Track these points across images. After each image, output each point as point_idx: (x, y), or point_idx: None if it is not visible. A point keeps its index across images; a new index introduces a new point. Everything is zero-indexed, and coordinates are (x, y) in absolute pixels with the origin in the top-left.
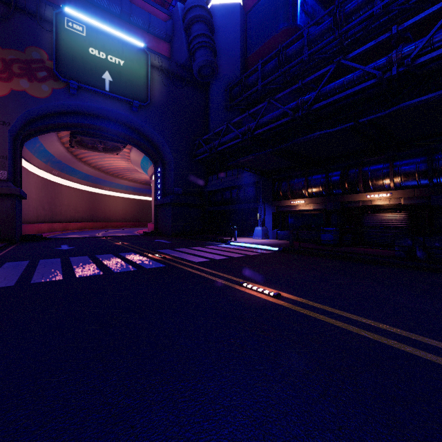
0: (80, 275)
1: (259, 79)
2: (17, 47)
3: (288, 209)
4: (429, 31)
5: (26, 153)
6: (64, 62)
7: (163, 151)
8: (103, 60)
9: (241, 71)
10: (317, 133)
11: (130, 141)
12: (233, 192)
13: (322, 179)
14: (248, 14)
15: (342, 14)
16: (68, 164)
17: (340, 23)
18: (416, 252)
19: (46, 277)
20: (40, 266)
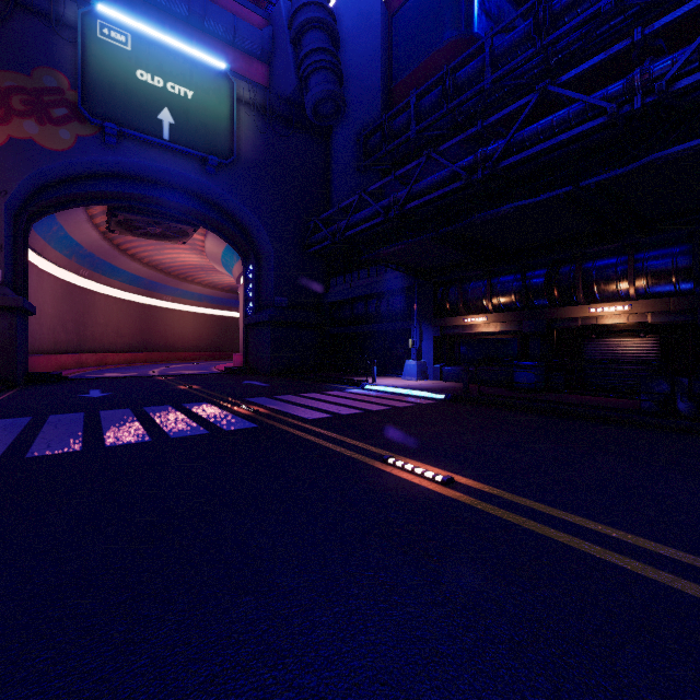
0: (112, 442)
1: (412, 121)
2: (19, 68)
3: (459, 331)
4: (689, 42)
5: (36, 241)
6: (96, 93)
7: (257, 238)
8: (160, 90)
9: (383, 109)
10: (509, 205)
11: (203, 222)
12: (370, 304)
13: (516, 282)
14: (395, 17)
15: (547, 13)
16: (104, 259)
17: (544, 28)
18: (676, 403)
19: (54, 447)
20: (48, 426)
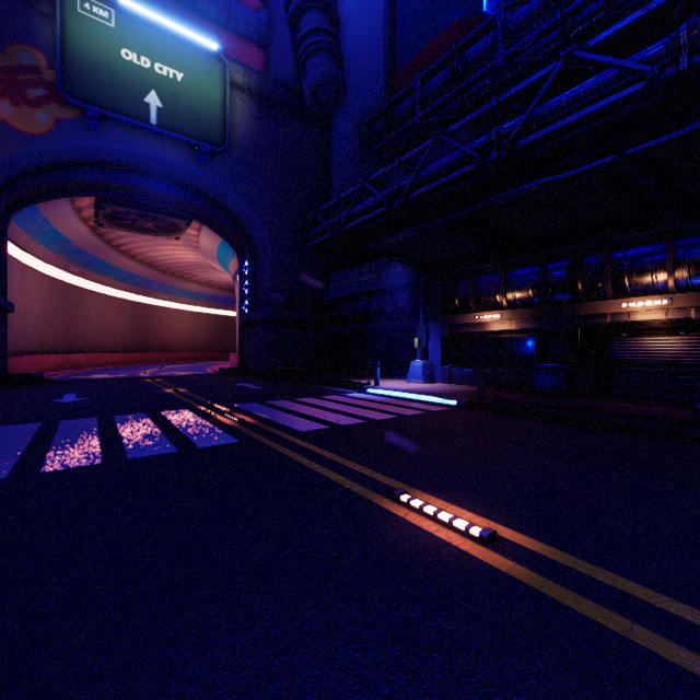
0: (51, 466)
1: (417, 106)
2: None
3: (470, 330)
4: None
5: (19, 235)
6: (76, 72)
7: (252, 232)
8: (147, 71)
9: (385, 96)
10: (536, 182)
11: (196, 216)
12: (372, 301)
13: (534, 275)
14: None
15: None
16: (96, 256)
17: None
18: None
19: None
20: None
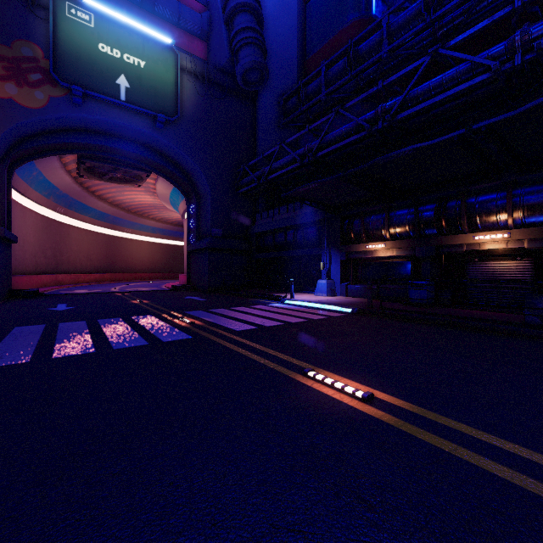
0: (59, 354)
1: (322, 86)
2: (1, 40)
3: (362, 256)
4: None
5: (19, 184)
6: (65, 61)
7: (197, 181)
8: (118, 60)
9: (298, 77)
10: (409, 147)
11: (154, 169)
12: (289, 234)
13: (410, 215)
14: (308, 3)
15: None
16: (77, 199)
17: (432, 6)
18: None
19: (5, 359)
20: (9, 337)
